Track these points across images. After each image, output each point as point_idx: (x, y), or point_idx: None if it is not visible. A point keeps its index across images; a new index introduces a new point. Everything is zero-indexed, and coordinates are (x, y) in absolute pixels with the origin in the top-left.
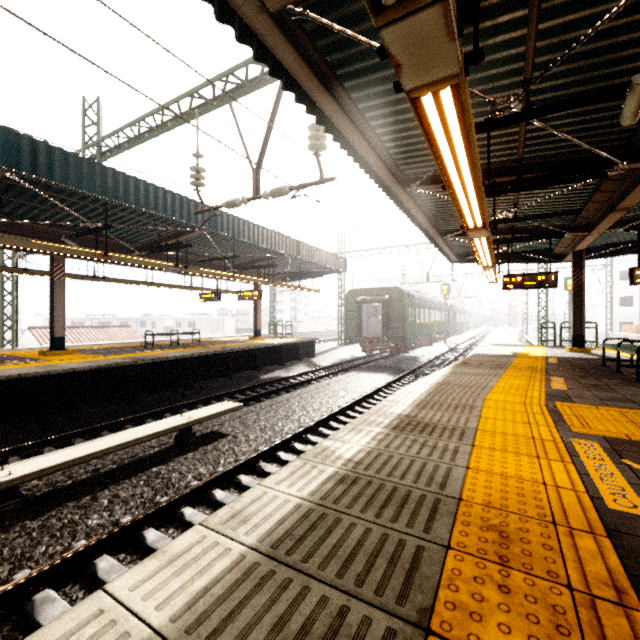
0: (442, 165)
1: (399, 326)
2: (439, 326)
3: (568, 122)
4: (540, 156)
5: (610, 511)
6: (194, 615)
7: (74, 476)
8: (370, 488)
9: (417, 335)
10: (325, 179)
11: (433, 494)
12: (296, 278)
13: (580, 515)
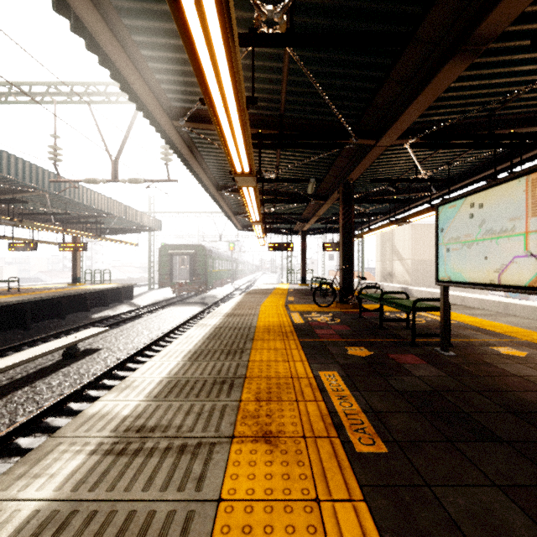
0: (245, 201)
1: (202, 273)
2: (228, 273)
3: None
4: (284, 189)
5: (295, 323)
6: (197, 347)
7: None
8: (227, 328)
9: (214, 279)
10: (171, 180)
11: (248, 327)
12: (115, 233)
13: (287, 325)
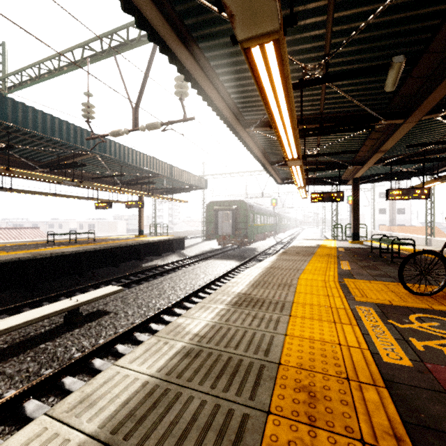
0: (269, 109)
1: (243, 227)
2: (270, 227)
3: (351, 89)
4: (334, 112)
5: (385, 364)
6: None
7: None
8: (210, 359)
9: (255, 233)
10: (187, 118)
11: (259, 361)
12: (170, 192)
13: (365, 369)
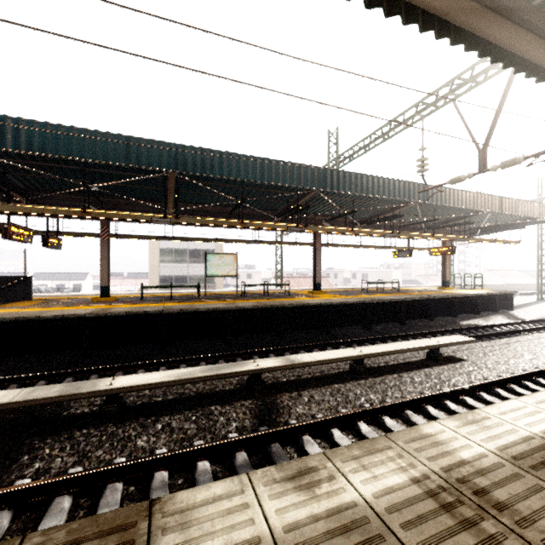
0: None
1: None
2: None
3: None
4: None
5: None
6: None
7: (375, 363)
8: None
9: None
10: None
11: None
12: (487, 232)
13: None
